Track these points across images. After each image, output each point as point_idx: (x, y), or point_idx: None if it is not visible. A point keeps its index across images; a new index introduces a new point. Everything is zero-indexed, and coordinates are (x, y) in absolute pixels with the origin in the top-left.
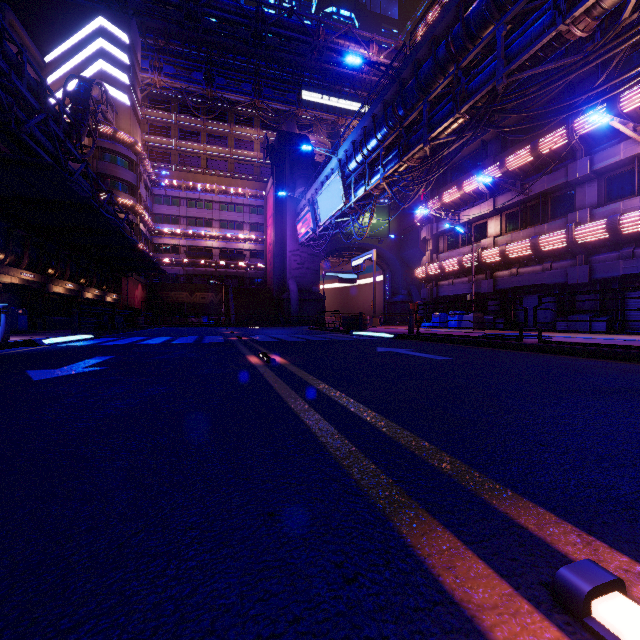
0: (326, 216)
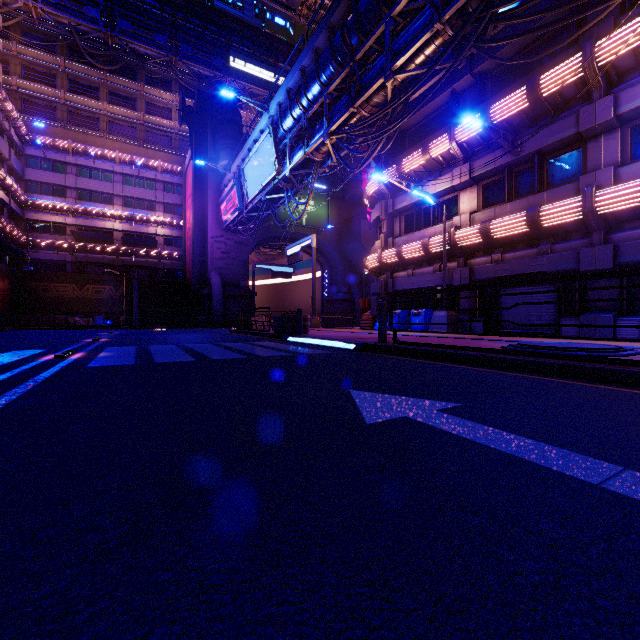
0: (255, 190)
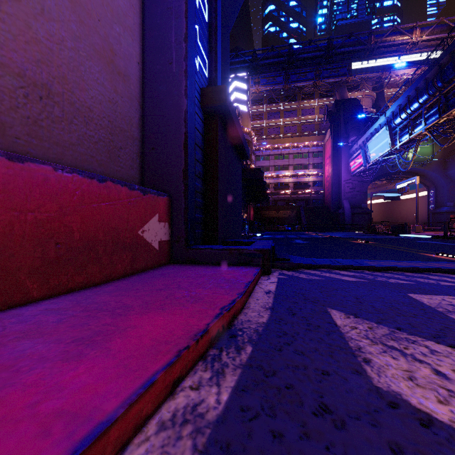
0: (375, 156)
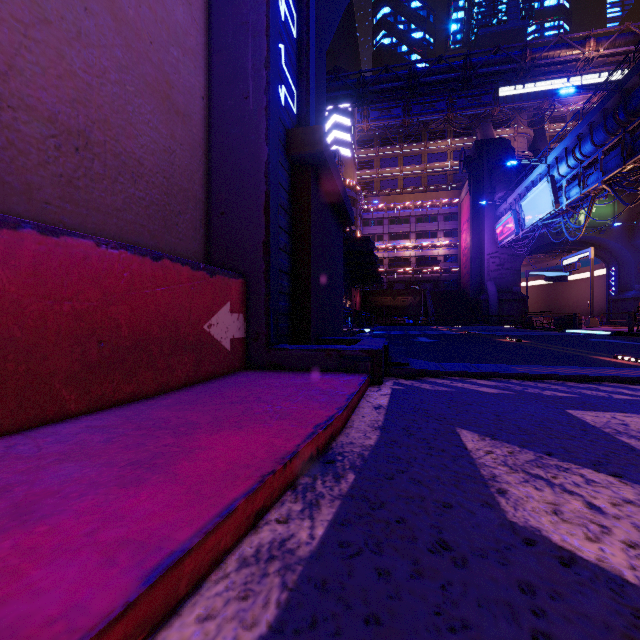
0: (532, 220)
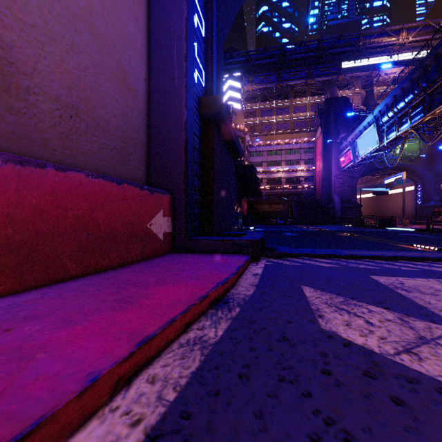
0: (363, 153)
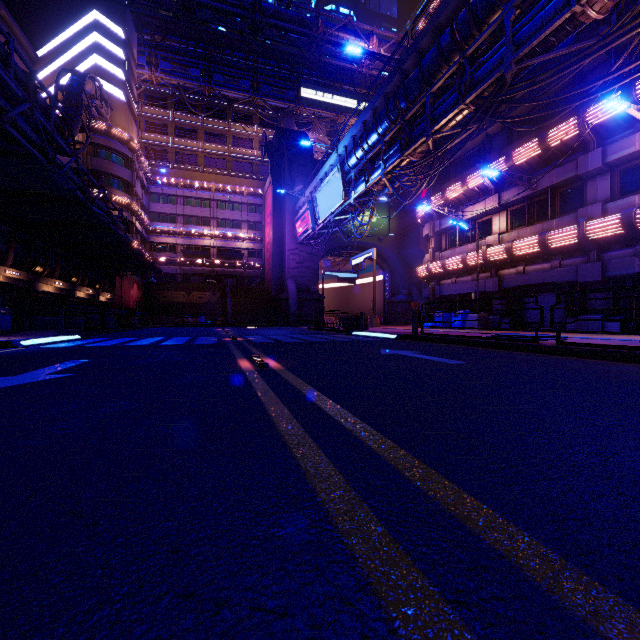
0: (325, 214)
